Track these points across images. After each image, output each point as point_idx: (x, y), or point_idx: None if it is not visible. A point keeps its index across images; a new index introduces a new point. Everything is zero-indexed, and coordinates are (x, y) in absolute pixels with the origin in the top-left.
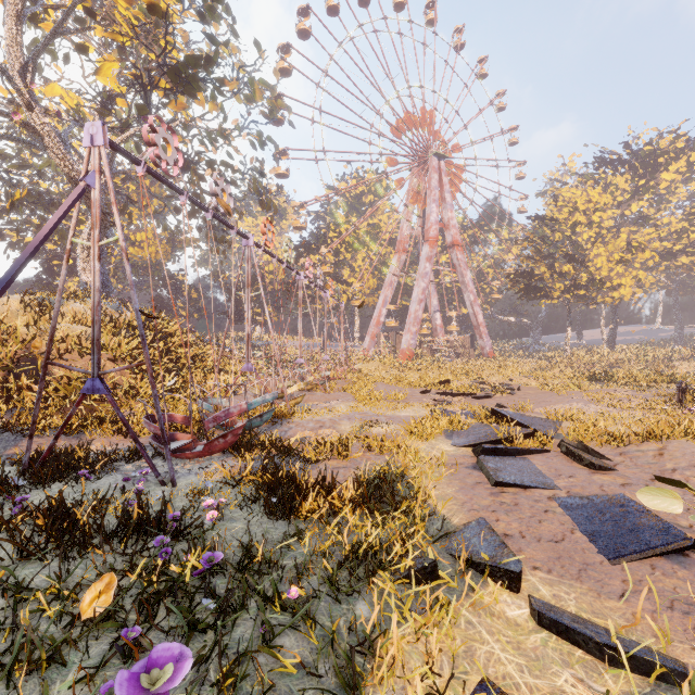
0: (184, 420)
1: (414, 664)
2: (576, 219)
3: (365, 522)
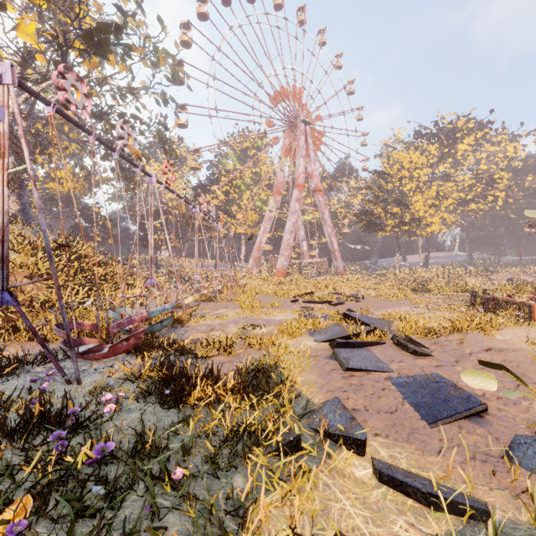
0: (92, 327)
1: (280, 526)
2: (402, 174)
3: (244, 406)
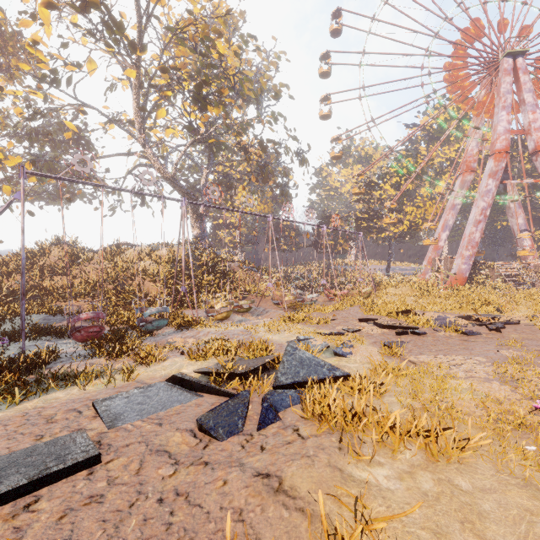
0: (97, 319)
1: None
2: None
3: None
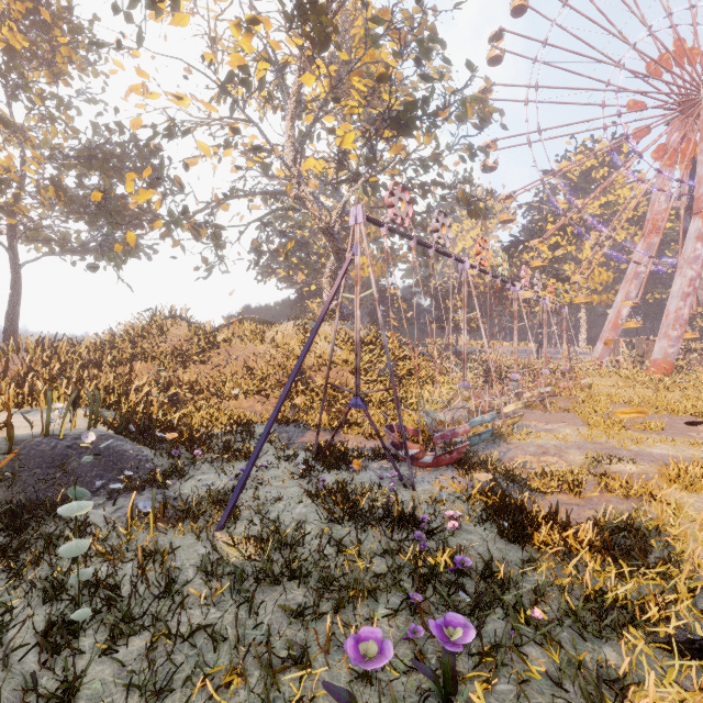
0: (413, 432)
1: None
2: None
3: (607, 571)
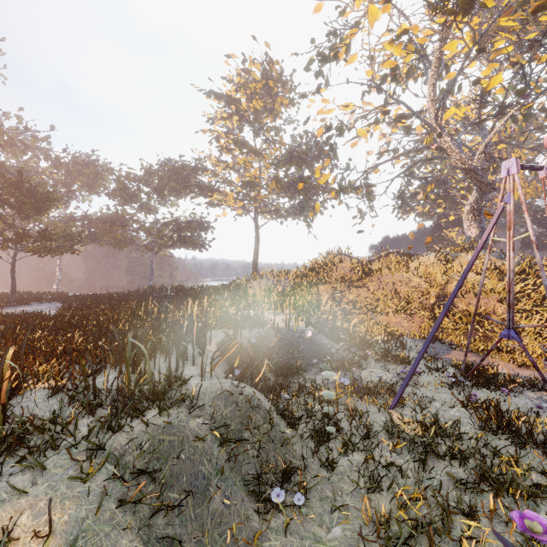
0: None
1: None
2: None
3: None
